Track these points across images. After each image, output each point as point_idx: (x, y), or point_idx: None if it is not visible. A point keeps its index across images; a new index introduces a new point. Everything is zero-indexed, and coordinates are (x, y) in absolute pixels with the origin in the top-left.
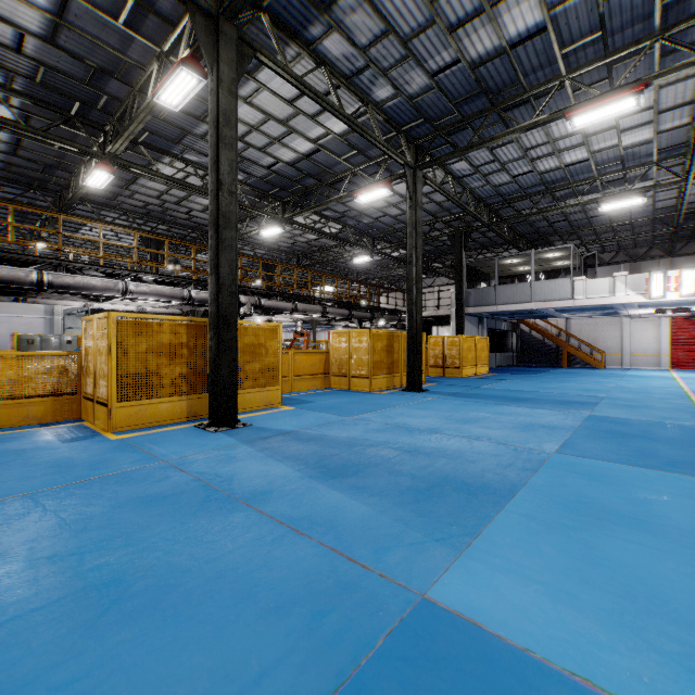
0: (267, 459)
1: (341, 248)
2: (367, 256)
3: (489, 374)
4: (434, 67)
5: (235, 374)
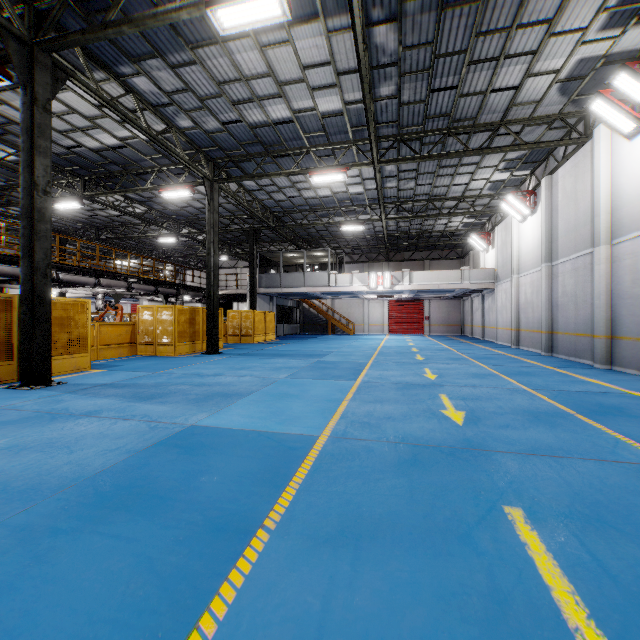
0: (92, 398)
1: (146, 226)
2: (173, 238)
3: (275, 340)
4: (224, 119)
5: (50, 342)
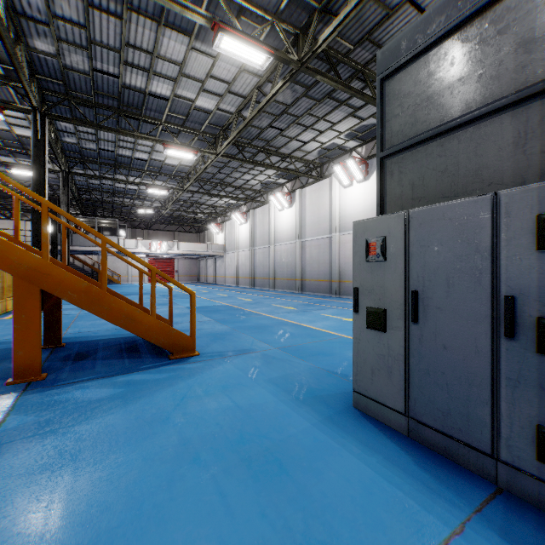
0: None
1: None
2: None
3: None
4: (102, 148)
5: None
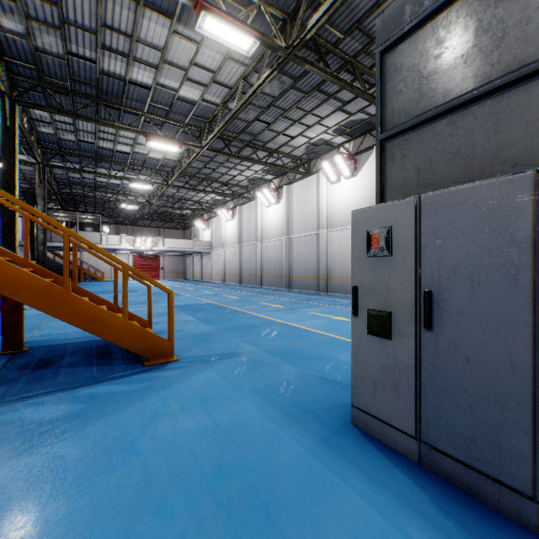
0: None
1: None
2: None
3: None
4: (82, 139)
5: None
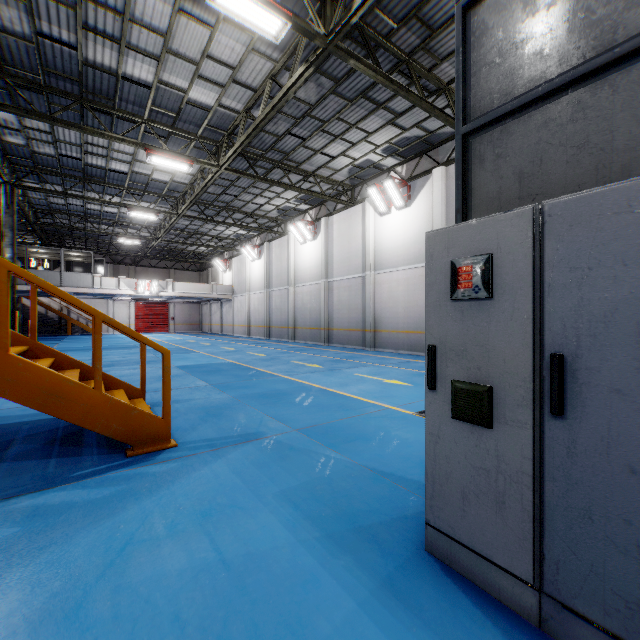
0: None
1: None
2: None
3: None
4: (64, 153)
5: None
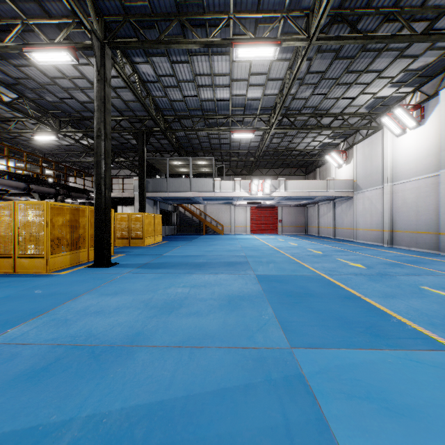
0: None
1: (21, 123)
2: (52, 135)
3: (163, 241)
4: None
5: None
